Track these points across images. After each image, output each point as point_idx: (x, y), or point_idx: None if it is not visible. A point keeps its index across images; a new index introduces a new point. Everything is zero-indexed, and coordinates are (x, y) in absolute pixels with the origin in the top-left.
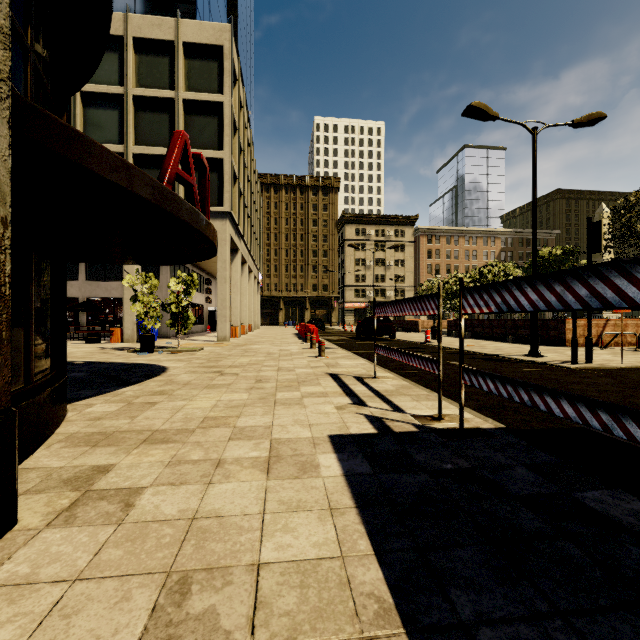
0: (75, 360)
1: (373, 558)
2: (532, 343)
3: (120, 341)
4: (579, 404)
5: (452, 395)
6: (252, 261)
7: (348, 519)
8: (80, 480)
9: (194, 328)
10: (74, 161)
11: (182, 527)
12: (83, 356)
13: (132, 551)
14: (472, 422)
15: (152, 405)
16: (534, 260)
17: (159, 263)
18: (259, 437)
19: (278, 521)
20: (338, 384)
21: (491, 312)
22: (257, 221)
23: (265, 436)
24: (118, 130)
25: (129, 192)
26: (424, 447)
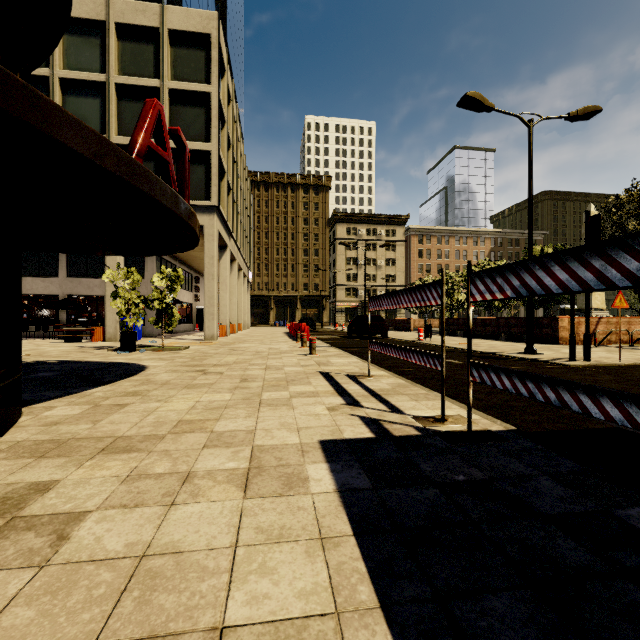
0: (48, 359)
1: (379, 614)
2: (528, 340)
3: (102, 340)
4: (627, 403)
5: (452, 394)
6: (242, 259)
7: (344, 553)
8: (9, 503)
9: (182, 327)
10: (11, 113)
11: (125, 570)
12: (58, 355)
13: (48, 611)
14: (479, 424)
15: (121, 407)
16: (530, 255)
17: (137, 253)
18: (239, 444)
19: (253, 558)
20: (330, 383)
21: (507, 298)
22: (247, 218)
23: (246, 442)
24: (100, 119)
25: (87, 159)
26: (429, 454)
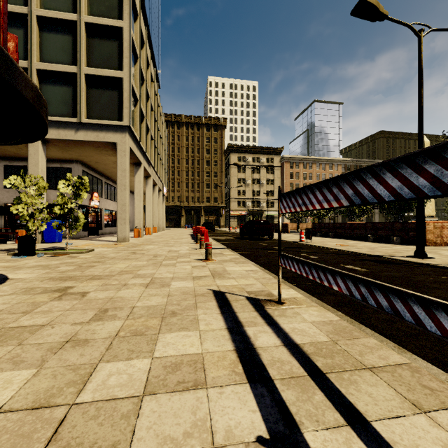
0: None
1: None
2: (419, 244)
3: None
4: None
5: (442, 357)
6: (157, 176)
7: None
8: None
9: (107, 230)
10: None
11: None
12: None
13: None
14: None
15: None
16: None
17: None
18: None
19: None
20: (226, 323)
21: None
22: (161, 145)
23: None
24: (23, 47)
25: None
26: None
